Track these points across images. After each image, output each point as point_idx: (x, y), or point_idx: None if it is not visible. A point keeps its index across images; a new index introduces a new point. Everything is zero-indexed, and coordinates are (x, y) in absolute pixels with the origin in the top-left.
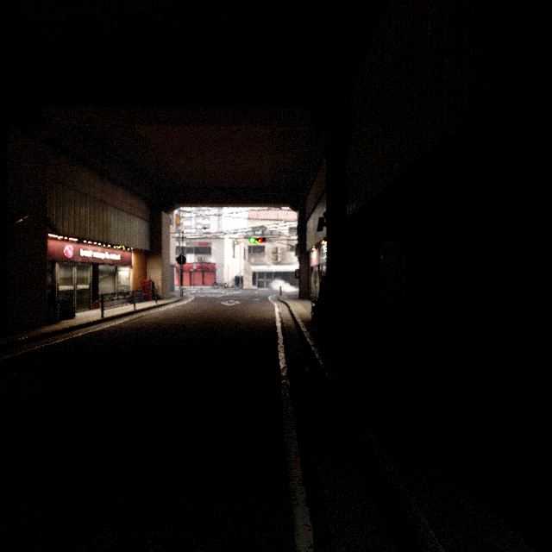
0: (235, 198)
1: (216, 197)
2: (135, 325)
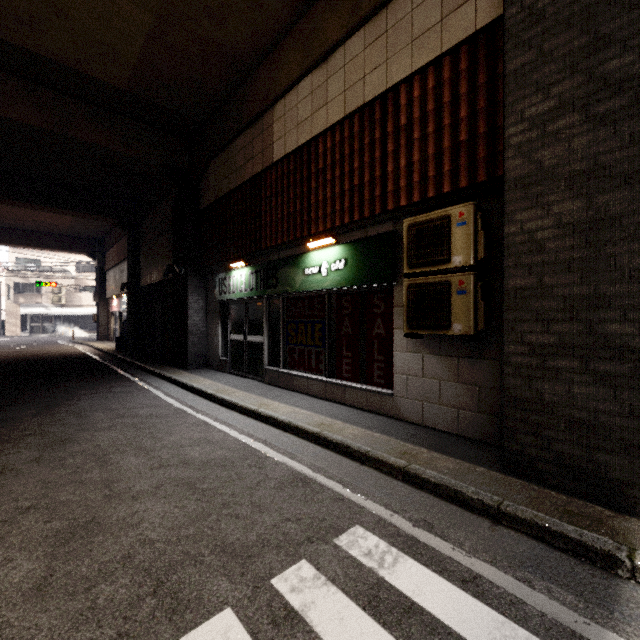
0: (18, 240)
1: None
2: None
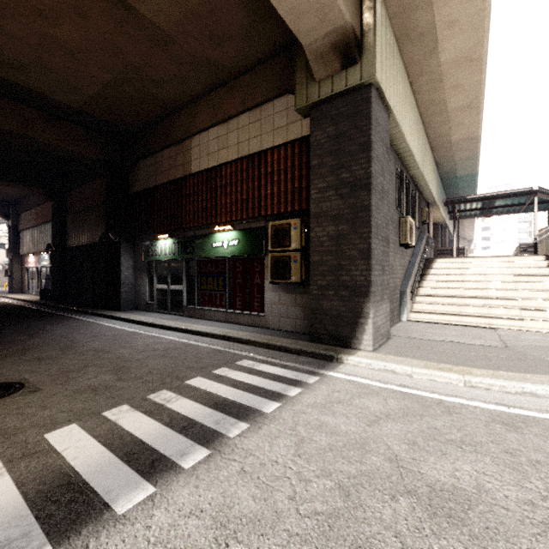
0: None
1: None
2: None
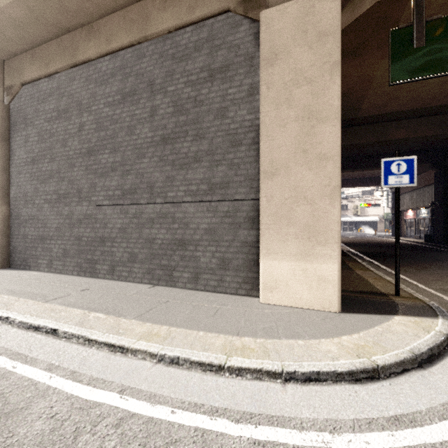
0: (354, 184)
1: (343, 184)
2: (347, 242)
